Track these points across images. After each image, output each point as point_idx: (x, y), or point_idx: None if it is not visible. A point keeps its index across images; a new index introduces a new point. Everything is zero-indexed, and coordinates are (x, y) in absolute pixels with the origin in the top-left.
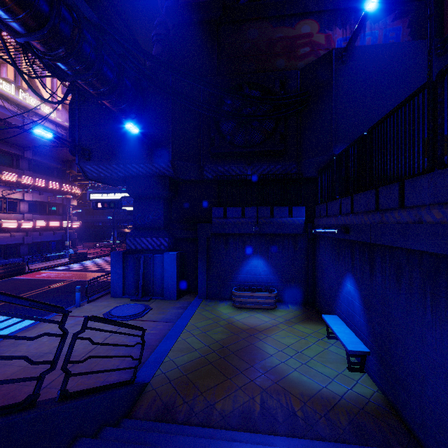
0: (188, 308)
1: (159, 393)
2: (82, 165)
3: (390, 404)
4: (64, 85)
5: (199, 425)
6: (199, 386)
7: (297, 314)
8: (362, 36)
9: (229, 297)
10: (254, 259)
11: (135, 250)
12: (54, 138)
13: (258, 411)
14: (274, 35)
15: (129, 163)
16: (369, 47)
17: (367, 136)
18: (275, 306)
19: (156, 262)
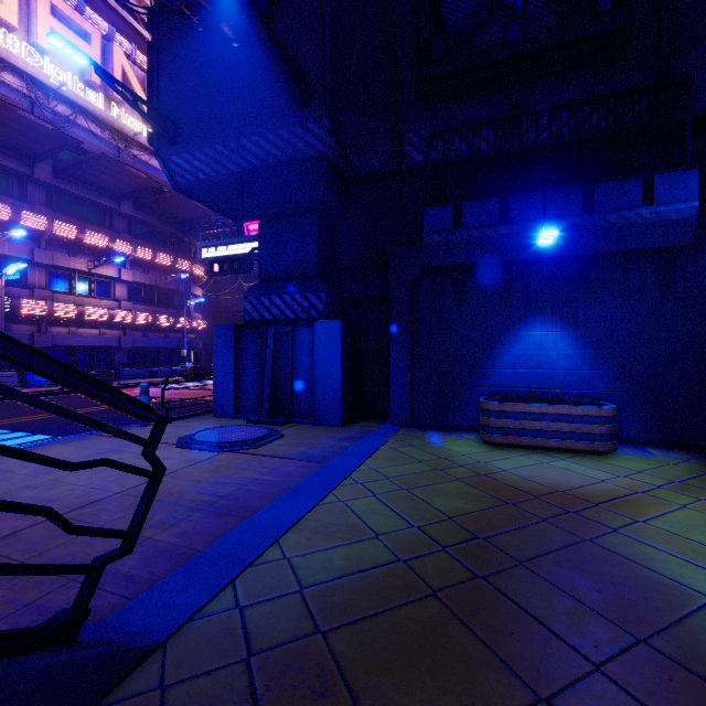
0: (365, 438)
1: None
2: (164, 157)
3: None
4: None
5: None
6: None
7: (700, 470)
8: None
9: (468, 425)
10: (535, 327)
11: (260, 323)
12: (96, 73)
13: None
14: None
15: (246, 135)
16: None
17: None
18: (611, 447)
19: (299, 342)
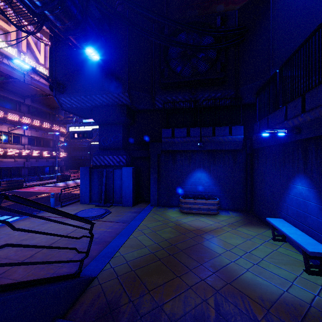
0: (141, 212)
1: (104, 288)
2: (58, 97)
3: None
4: None
5: None
6: (147, 283)
7: (239, 219)
8: None
9: (177, 205)
10: (198, 172)
11: (99, 166)
12: (32, 70)
13: (214, 318)
14: None
15: (94, 94)
16: None
17: None
18: (217, 212)
19: (116, 175)
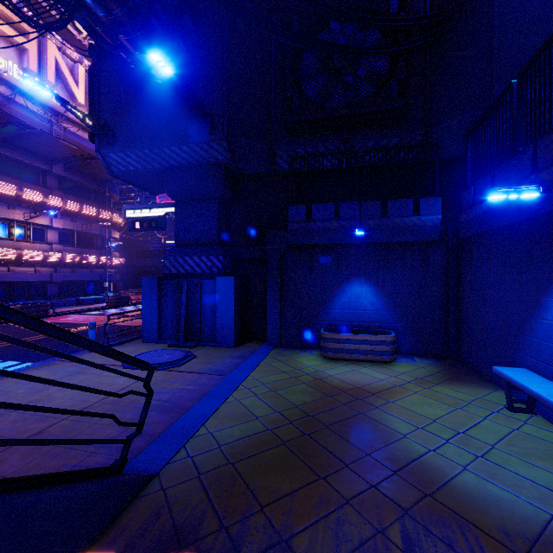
0: (251, 357)
1: (171, 499)
2: (103, 153)
3: None
4: None
5: None
6: (258, 489)
7: (434, 371)
8: None
9: (316, 345)
10: (355, 284)
11: (176, 275)
12: (57, 100)
13: None
14: None
15: (167, 145)
16: None
17: None
18: (393, 358)
19: (205, 290)
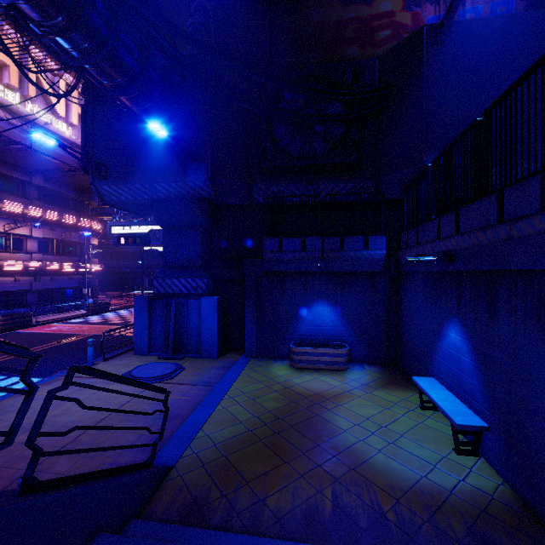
0: (232, 368)
1: (187, 481)
2: (97, 185)
3: (526, 505)
4: (82, 95)
5: (243, 531)
6: (244, 472)
7: (377, 377)
8: (461, 12)
9: (286, 355)
10: (318, 305)
11: (165, 295)
12: (60, 146)
13: (329, 512)
14: (343, 15)
15: (157, 182)
16: (474, 21)
17: (482, 121)
18: (347, 367)
19: (191, 309)
